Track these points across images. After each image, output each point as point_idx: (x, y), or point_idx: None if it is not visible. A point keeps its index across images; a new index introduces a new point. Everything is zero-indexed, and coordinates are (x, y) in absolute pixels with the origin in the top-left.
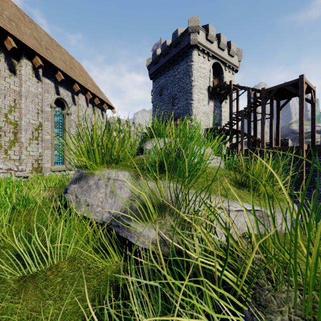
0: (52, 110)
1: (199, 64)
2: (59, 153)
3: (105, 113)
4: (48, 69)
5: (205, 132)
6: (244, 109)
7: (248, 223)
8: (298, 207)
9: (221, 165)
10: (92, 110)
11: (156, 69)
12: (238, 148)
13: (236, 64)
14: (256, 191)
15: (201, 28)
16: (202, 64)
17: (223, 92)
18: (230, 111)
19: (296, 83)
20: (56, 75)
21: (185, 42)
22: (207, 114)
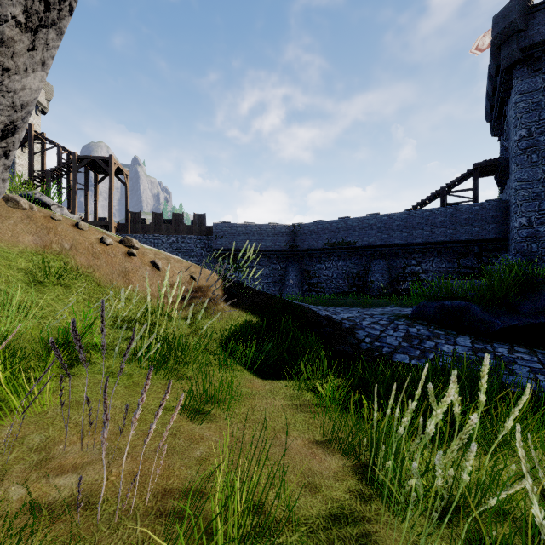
0: None
1: None
2: None
3: None
4: None
5: None
6: (51, 170)
7: None
8: None
9: None
10: None
11: None
12: None
13: (44, 103)
14: None
15: None
16: None
17: None
18: (31, 167)
19: (107, 161)
20: None
21: None
22: None
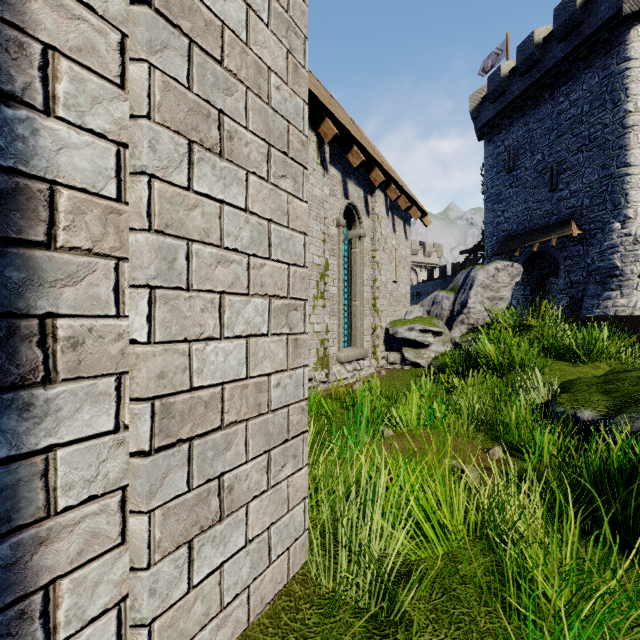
0: (340, 232)
1: None
2: (343, 322)
3: (409, 228)
4: (333, 146)
5: None
6: None
7: None
8: None
9: None
10: (391, 223)
11: (497, 111)
12: None
13: None
14: None
15: None
16: None
17: None
18: None
19: None
20: (350, 155)
21: (600, 16)
22: None
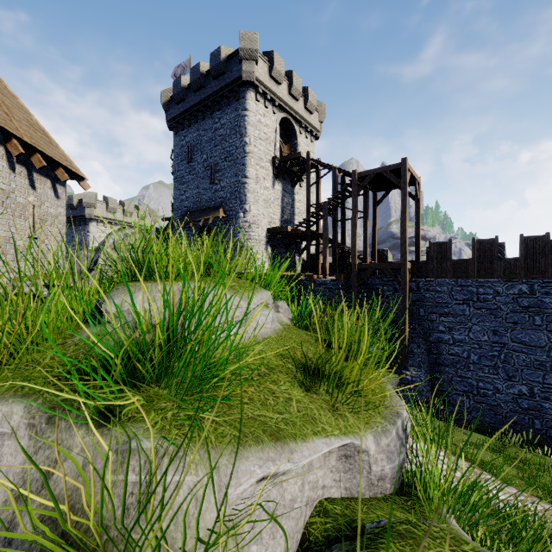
0: None
1: (259, 117)
2: None
3: (63, 188)
4: None
5: (268, 234)
6: (328, 201)
7: (324, 480)
8: (400, 354)
9: (286, 317)
10: (27, 179)
11: (180, 112)
12: (320, 261)
13: (317, 127)
14: (340, 387)
15: (262, 55)
16: (264, 118)
17: (298, 169)
18: (308, 201)
19: (398, 169)
20: None
21: (233, 74)
22: (272, 203)
